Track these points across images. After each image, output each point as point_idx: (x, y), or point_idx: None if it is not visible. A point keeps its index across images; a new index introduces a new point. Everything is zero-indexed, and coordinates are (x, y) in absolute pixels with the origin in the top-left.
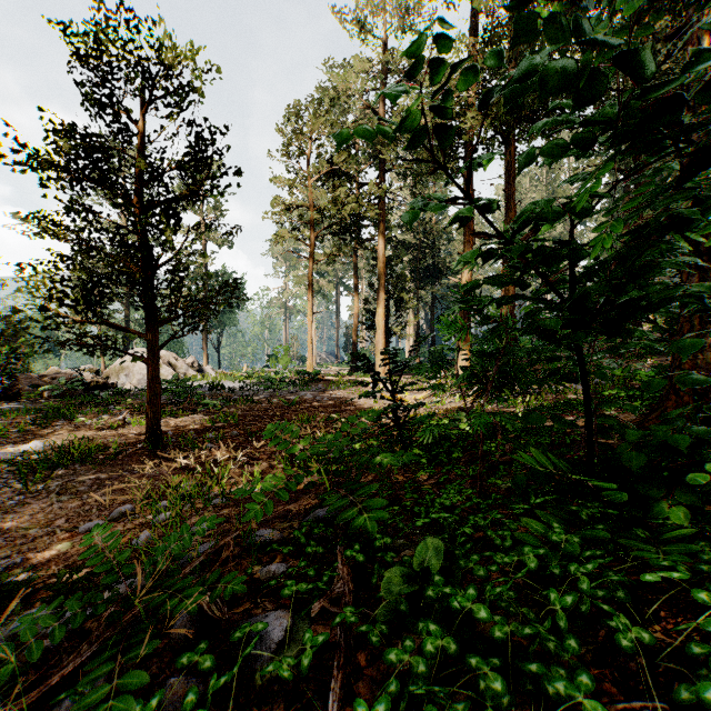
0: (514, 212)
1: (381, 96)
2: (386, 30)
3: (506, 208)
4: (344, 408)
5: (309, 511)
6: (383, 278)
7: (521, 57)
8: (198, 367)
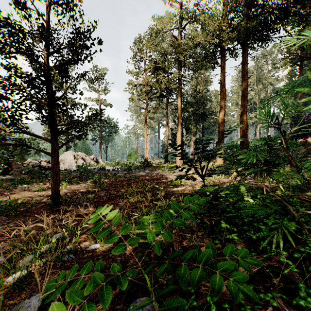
0: (247, 82)
1: (179, 31)
2: (181, 0)
3: (242, 80)
4: (162, 180)
5: (131, 290)
6: (180, 118)
7: (252, 2)
8: (96, 160)
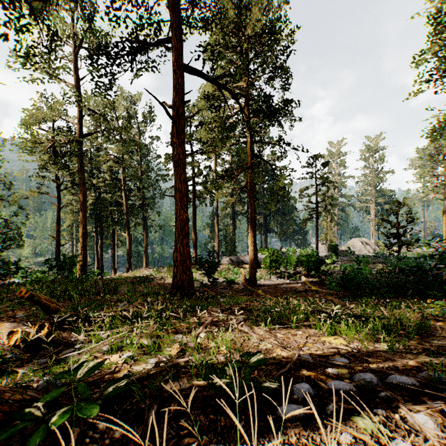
0: None
1: None
2: None
3: None
4: None
5: None
6: None
7: None
8: (376, 244)
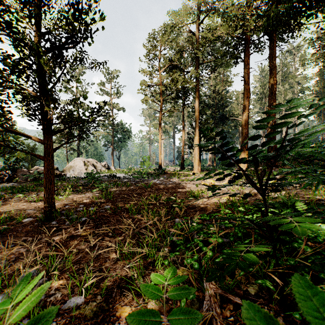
0: (275, 78)
1: (197, 25)
2: None
3: (270, 76)
4: (179, 190)
5: None
6: (198, 120)
7: None
8: (107, 166)
